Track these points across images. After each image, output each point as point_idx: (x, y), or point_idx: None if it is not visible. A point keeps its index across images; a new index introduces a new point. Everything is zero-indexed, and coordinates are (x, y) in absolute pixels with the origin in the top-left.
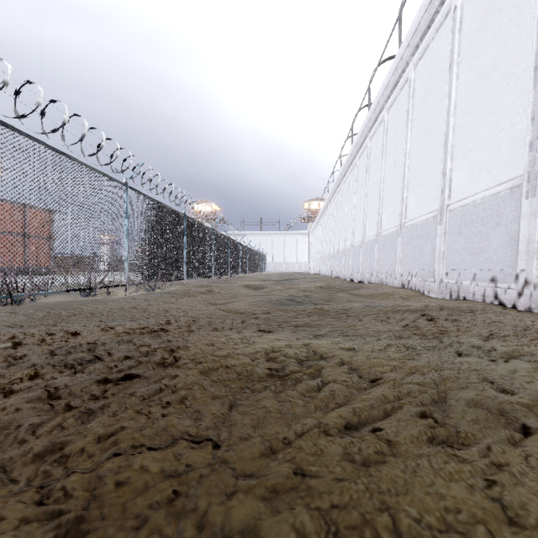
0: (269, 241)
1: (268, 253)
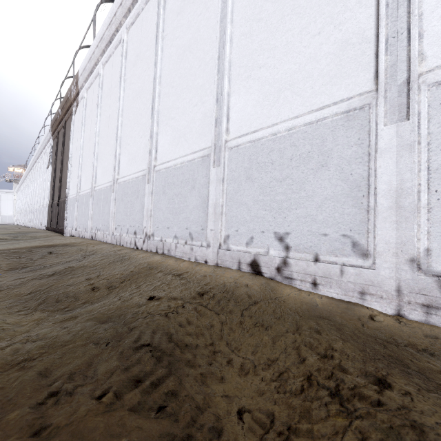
0: None
1: None
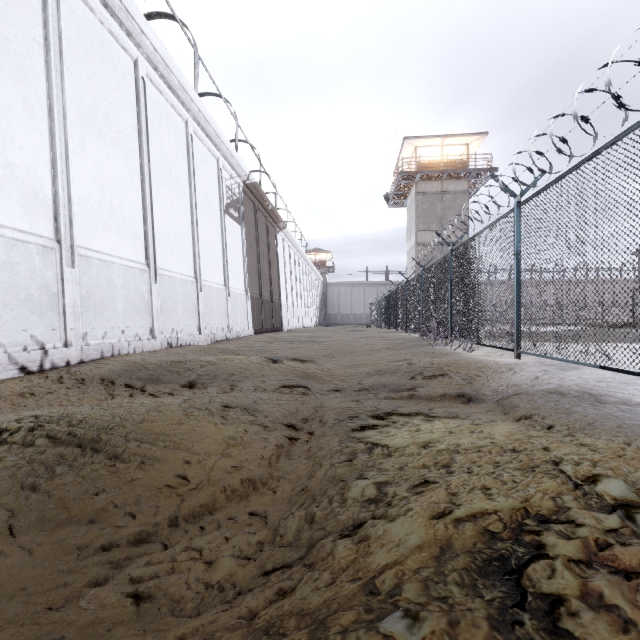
0: None
1: None
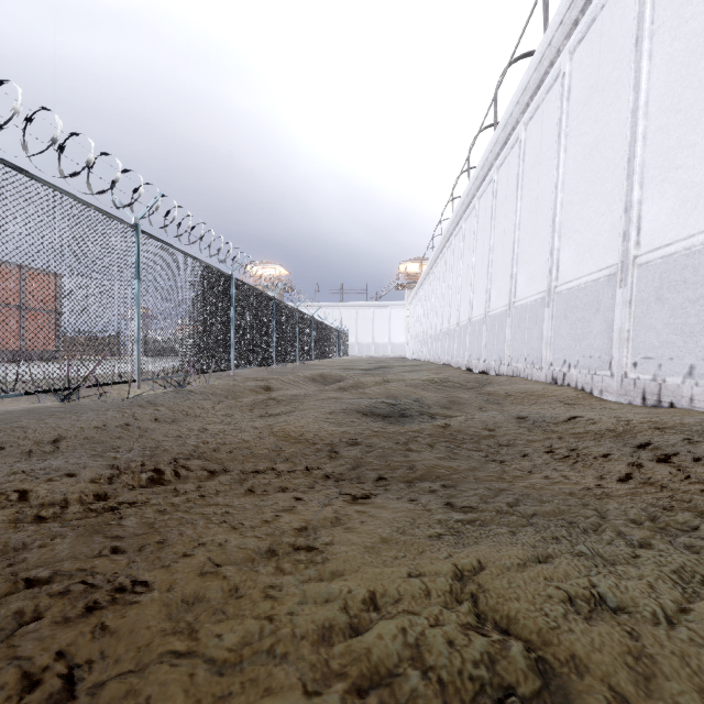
0: (353, 316)
1: (352, 331)
